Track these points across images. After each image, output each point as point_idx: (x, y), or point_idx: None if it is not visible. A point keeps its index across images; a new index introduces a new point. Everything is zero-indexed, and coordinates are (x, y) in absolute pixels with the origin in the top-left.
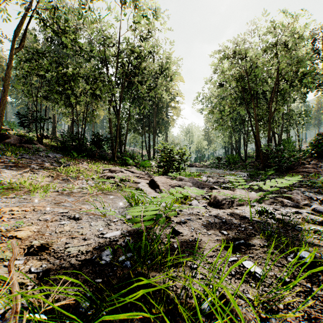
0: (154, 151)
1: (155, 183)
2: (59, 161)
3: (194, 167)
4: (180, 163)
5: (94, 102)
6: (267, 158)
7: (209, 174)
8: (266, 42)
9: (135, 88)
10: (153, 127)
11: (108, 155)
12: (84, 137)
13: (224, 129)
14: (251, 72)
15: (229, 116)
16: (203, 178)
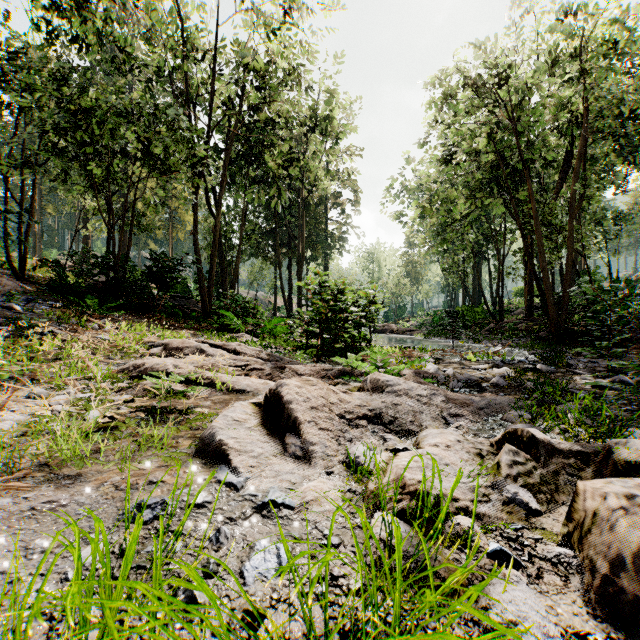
0: (300, 298)
1: (283, 412)
2: (19, 322)
3: (388, 333)
4: (363, 326)
5: (151, 177)
6: (566, 314)
7: (434, 354)
8: (556, 47)
9: (256, 157)
10: (298, 247)
11: (196, 307)
12: (127, 261)
13: (449, 252)
14: (519, 117)
15: (464, 223)
16: (431, 370)
